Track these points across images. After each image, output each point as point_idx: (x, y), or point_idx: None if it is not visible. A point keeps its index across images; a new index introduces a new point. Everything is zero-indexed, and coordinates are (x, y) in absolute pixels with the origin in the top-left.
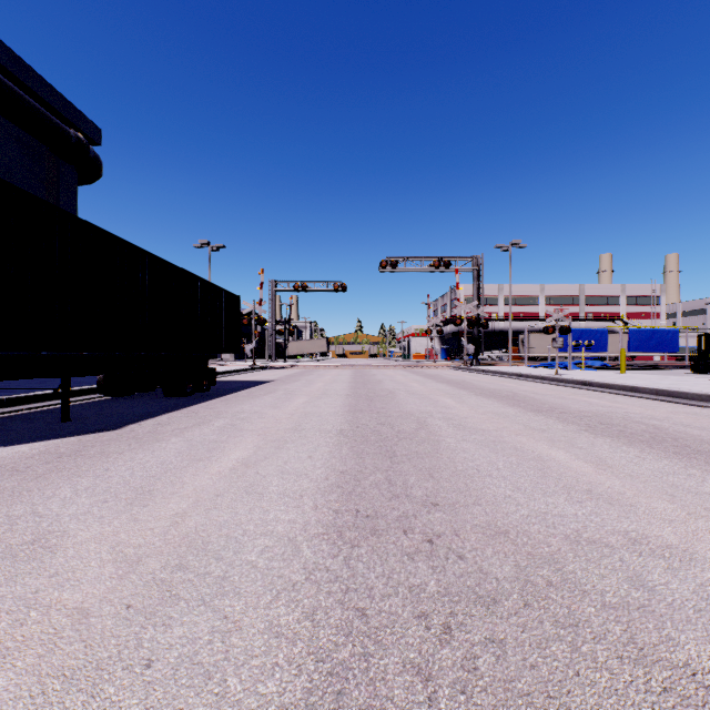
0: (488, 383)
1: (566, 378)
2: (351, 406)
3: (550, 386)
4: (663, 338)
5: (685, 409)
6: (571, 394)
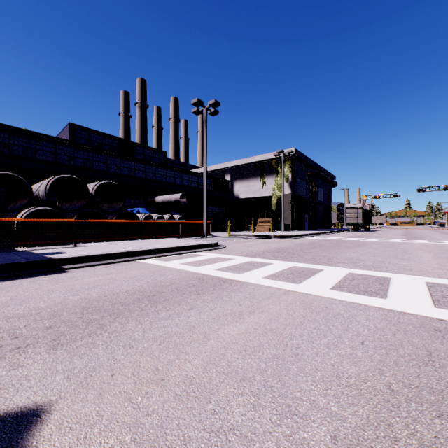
0: None
1: None
2: (404, 232)
3: None
4: None
5: None
6: None
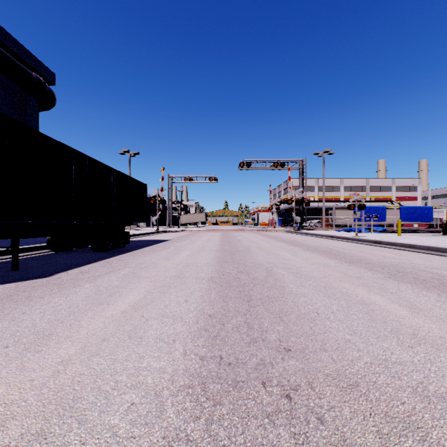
0: (311, 241)
1: (363, 239)
2: (219, 258)
3: (353, 244)
4: (422, 212)
5: None
6: (369, 249)
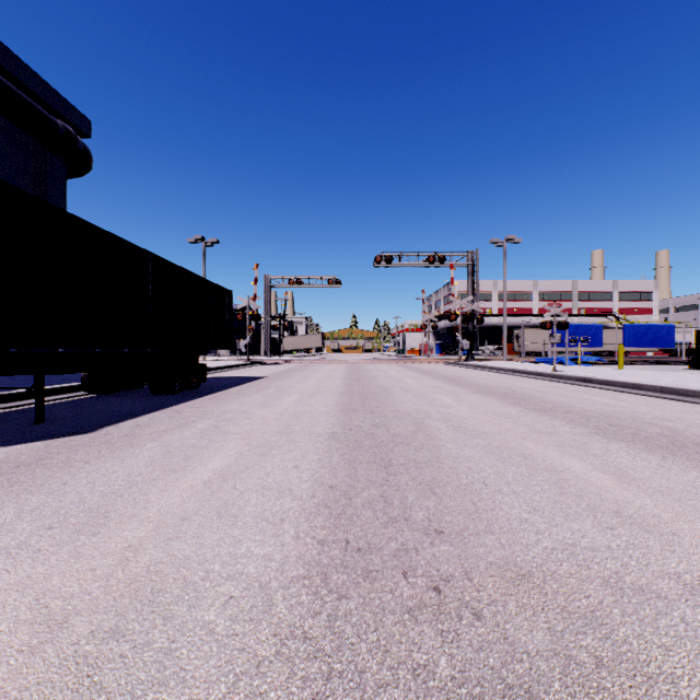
0: (485, 379)
1: (564, 375)
2: (344, 405)
3: (549, 383)
4: (659, 334)
5: (695, 409)
6: (572, 391)
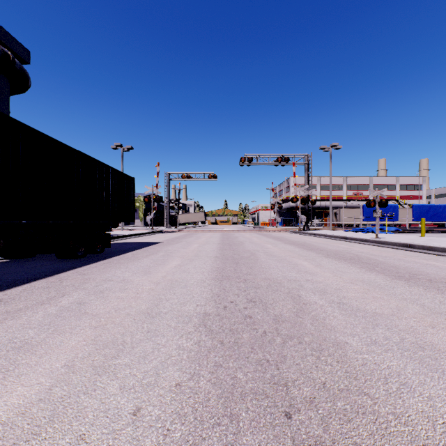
0: (325, 244)
1: (388, 241)
2: (218, 271)
3: (377, 247)
4: (437, 211)
5: None
6: (405, 256)
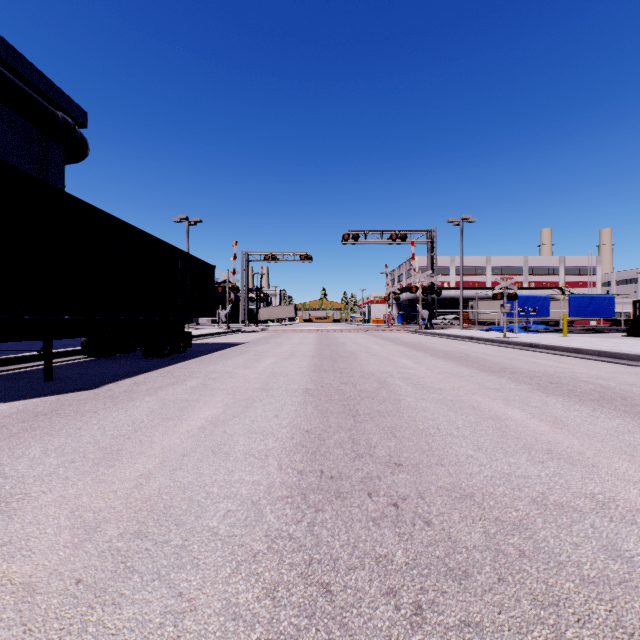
0: (442, 345)
1: (513, 341)
2: (316, 366)
3: (499, 348)
4: (600, 305)
5: (627, 370)
6: (520, 355)
